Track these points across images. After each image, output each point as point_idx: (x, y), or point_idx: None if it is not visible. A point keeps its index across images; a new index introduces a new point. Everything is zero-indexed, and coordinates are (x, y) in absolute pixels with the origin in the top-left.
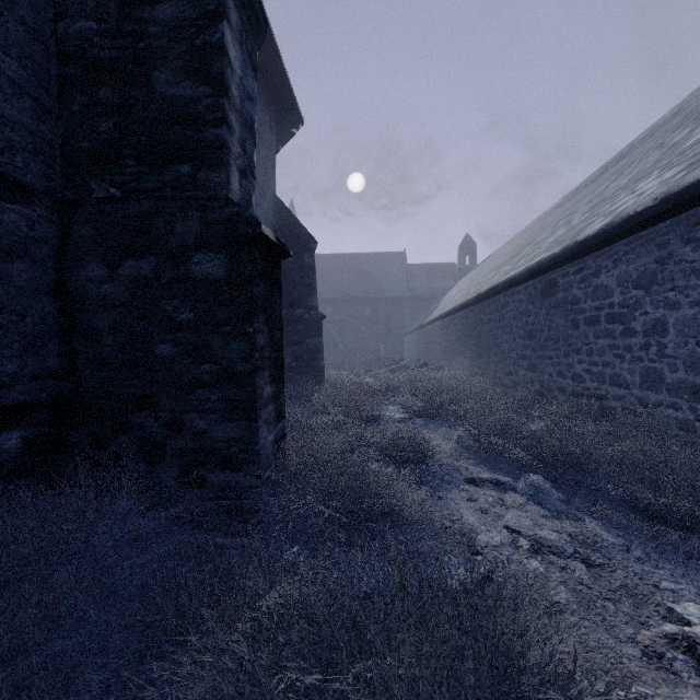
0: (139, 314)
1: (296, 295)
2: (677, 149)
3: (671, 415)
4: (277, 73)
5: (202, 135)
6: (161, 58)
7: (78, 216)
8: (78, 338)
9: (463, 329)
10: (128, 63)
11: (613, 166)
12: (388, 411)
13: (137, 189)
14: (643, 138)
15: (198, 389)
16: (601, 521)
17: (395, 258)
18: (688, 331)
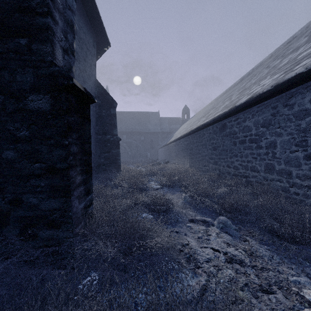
0: None
1: (107, 129)
2: (276, 67)
3: (278, 184)
4: (96, 18)
5: (34, 21)
6: None
7: None
8: None
9: (184, 146)
10: None
11: (245, 78)
12: (151, 184)
13: None
14: (257, 66)
15: (32, 179)
16: (256, 240)
17: (154, 114)
18: (286, 146)
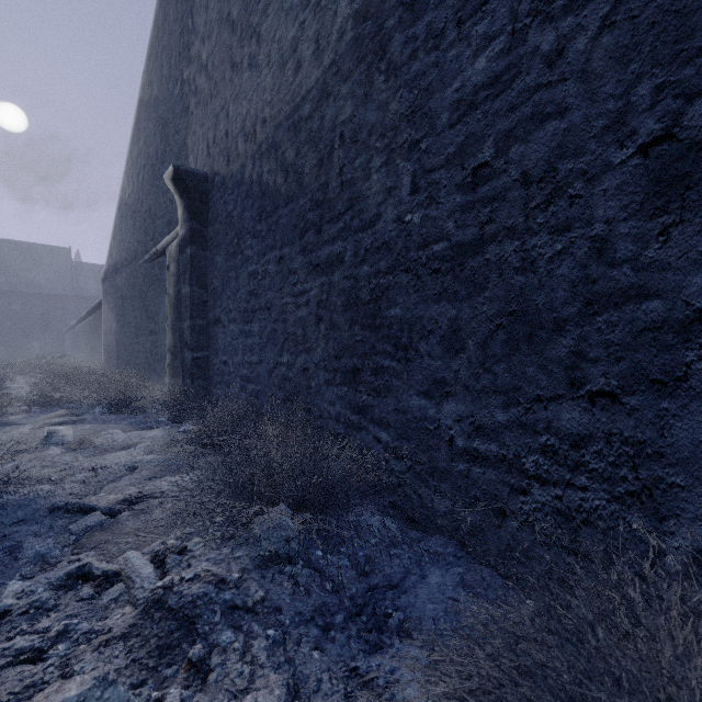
0: None
1: None
2: None
3: None
4: None
5: None
6: None
7: None
8: None
9: (87, 331)
10: None
11: None
12: None
13: None
14: None
15: None
16: None
17: (57, 253)
18: None
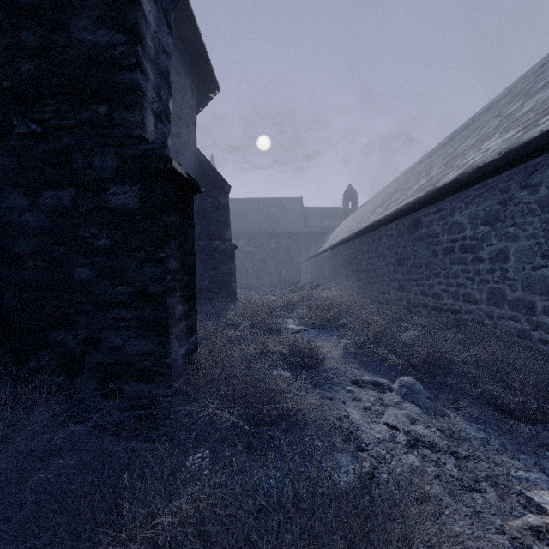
0: (59, 240)
1: (214, 230)
2: (513, 116)
3: (511, 325)
4: (197, 47)
5: (118, 78)
6: (79, 7)
7: (0, 149)
8: (0, 262)
9: (347, 258)
10: (48, 10)
11: (460, 133)
12: (288, 324)
13: (57, 126)
14: (482, 112)
15: (114, 309)
16: (462, 416)
17: (294, 202)
18: (525, 259)
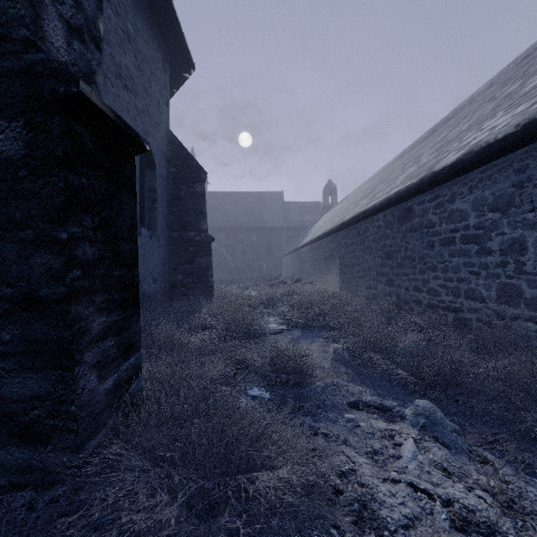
0: None
1: (188, 220)
2: (515, 94)
3: (530, 327)
4: (168, 15)
5: None
6: None
7: None
8: None
9: (329, 251)
10: None
11: (441, 127)
12: (269, 322)
13: None
14: (464, 105)
15: None
16: (507, 461)
17: (275, 197)
18: None
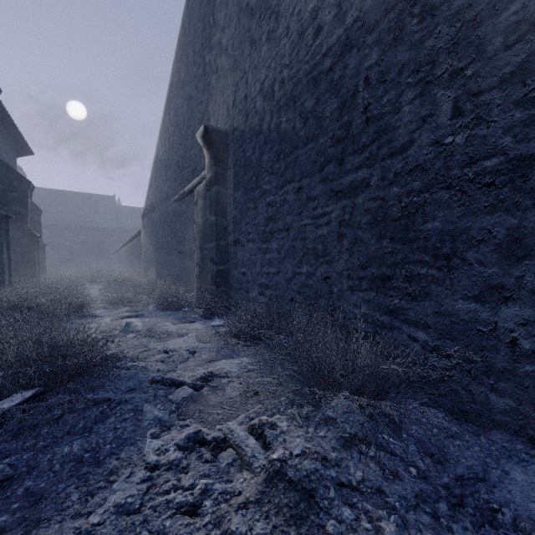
0: None
1: None
2: None
3: None
4: (21, 140)
5: (23, 217)
6: (13, 202)
7: None
8: None
9: (128, 253)
10: (4, 202)
11: None
12: None
13: None
14: None
15: (22, 264)
16: None
17: (107, 200)
18: None
